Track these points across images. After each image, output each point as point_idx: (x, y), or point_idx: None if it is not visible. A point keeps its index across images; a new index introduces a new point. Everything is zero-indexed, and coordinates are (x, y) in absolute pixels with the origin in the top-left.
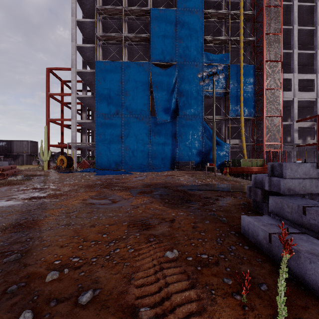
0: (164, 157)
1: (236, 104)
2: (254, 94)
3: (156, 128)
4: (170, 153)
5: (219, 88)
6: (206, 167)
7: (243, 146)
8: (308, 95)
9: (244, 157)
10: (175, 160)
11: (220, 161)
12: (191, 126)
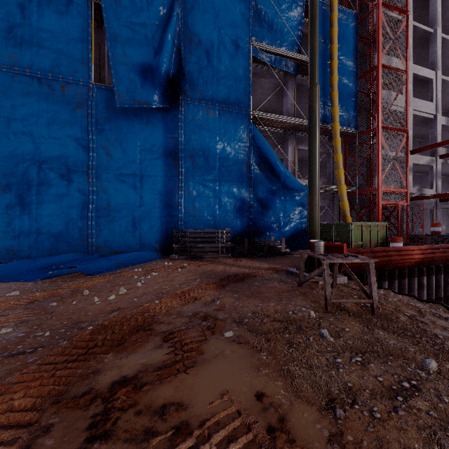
0: (139, 218)
1: (322, 95)
2: (356, 78)
3: (112, 126)
4: (159, 205)
5: (285, 50)
6: (327, 263)
7: (342, 193)
8: (425, 106)
9: (347, 219)
10: (175, 226)
11: (290, 228)
12: (219, 133)
